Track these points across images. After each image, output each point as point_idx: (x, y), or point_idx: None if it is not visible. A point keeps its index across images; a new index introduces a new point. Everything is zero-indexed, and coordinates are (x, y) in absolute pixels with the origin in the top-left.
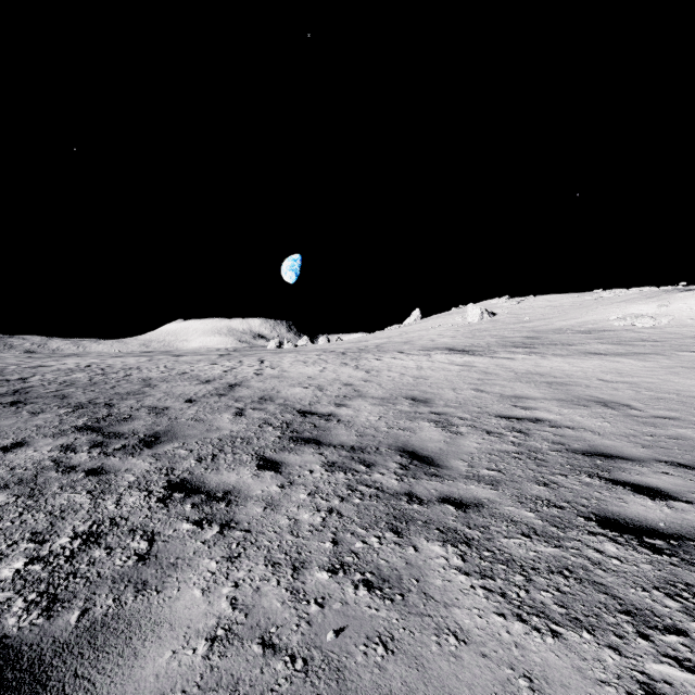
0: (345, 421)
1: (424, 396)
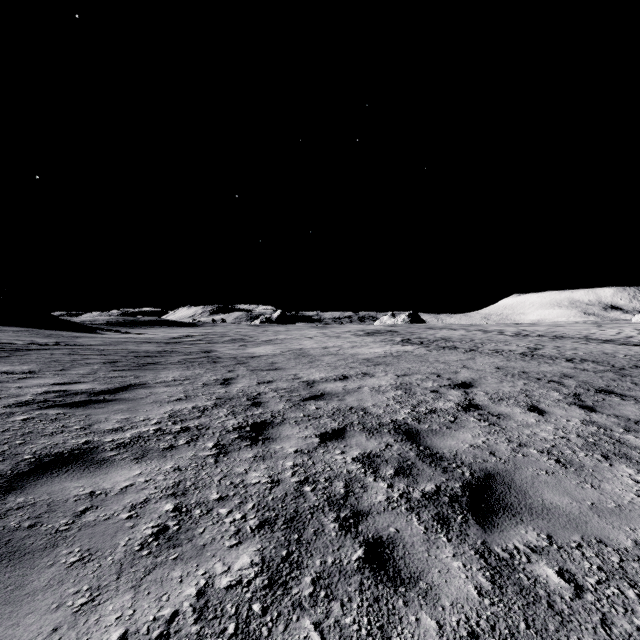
0: None
1: None
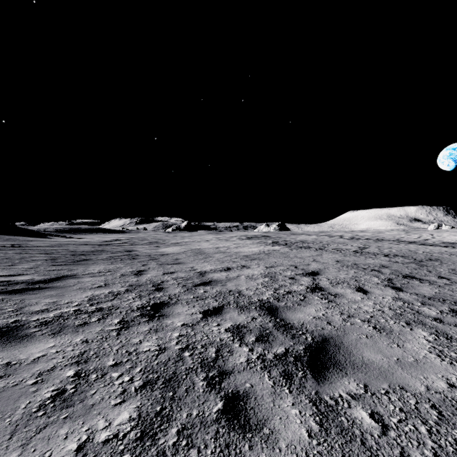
0: None
1: None
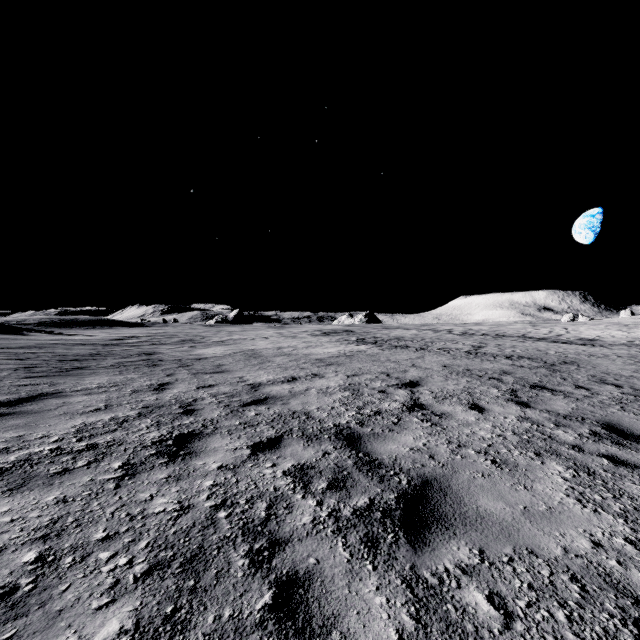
0: (601, 340)
1: (639, 338)
